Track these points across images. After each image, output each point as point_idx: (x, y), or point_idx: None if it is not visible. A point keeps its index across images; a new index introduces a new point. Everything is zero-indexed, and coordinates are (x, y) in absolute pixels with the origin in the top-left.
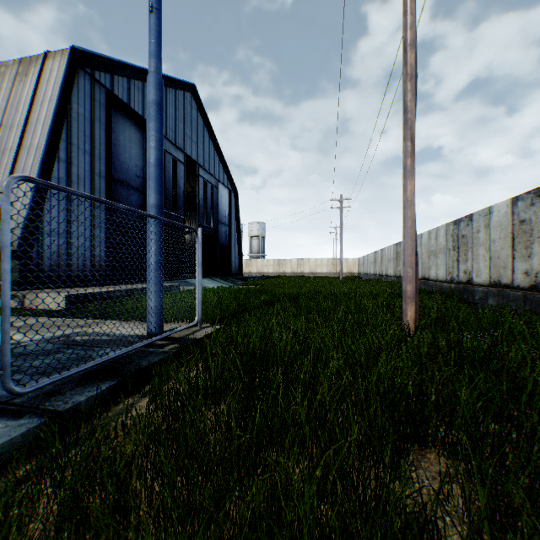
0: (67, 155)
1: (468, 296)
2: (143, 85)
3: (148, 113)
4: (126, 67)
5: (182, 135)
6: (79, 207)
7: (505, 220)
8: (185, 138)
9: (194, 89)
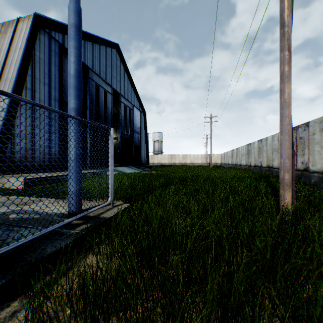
0: (32, 85)
1: (305, 179)
2: (84, 42)
3: (69, 34)
4: None
5: (110, 76)
6: (40, 120)
7: None
8: (112, 78)
9: (118, 47)
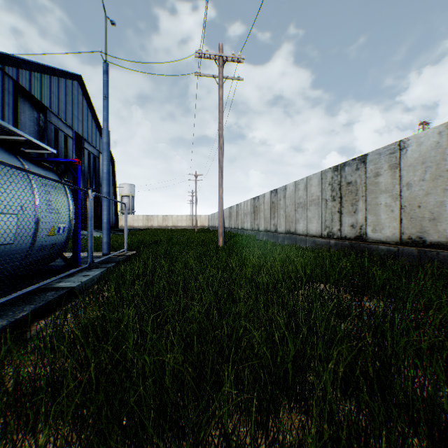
0: None
1: (258, 237)
2: (41, 76)
3: (104, 147)
4: (29, 62)
5: (71, 115)
6: None
7: (269, 201)
8: (73, 118)
9: (81, 78)
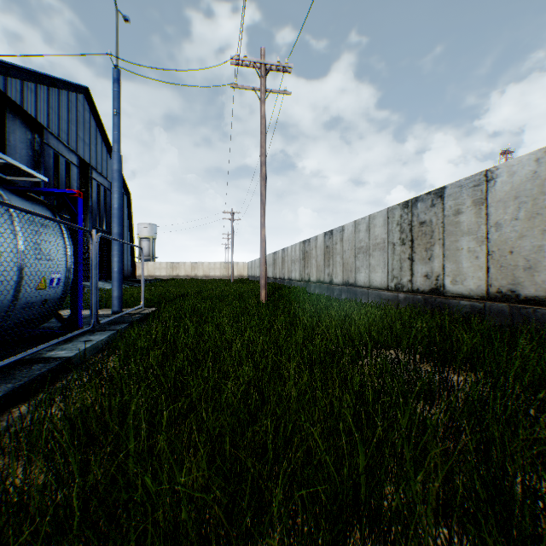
0: None
1: (309, 289)
2: (36, 87)
3: (114, 176)
4: (20, 69)
5: (76, 137)
6: None
7: (322, 245)
8: (78, 140)
9: (88, 91)
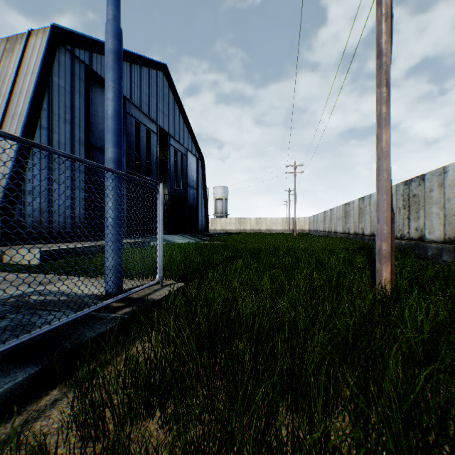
0: (48, 123)
1: (420, 252)
2: None
3: (106, 63)
4: (103, 46)
5: (155, 109)
6: (60, 170)
7: None
8: (157, 112)
9: (166, 68)
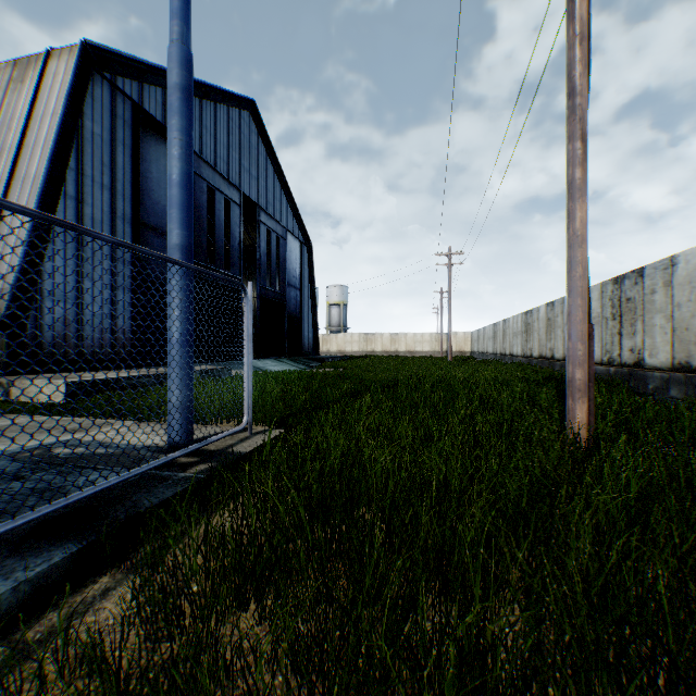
0: (76, 190)
1: (637, 384)
2: None
3: (169, 104)
4: (160, 72)
5: (237, 167)
6: (94, 261)
7: None
8: (241, 172)
9: (253, 106)
